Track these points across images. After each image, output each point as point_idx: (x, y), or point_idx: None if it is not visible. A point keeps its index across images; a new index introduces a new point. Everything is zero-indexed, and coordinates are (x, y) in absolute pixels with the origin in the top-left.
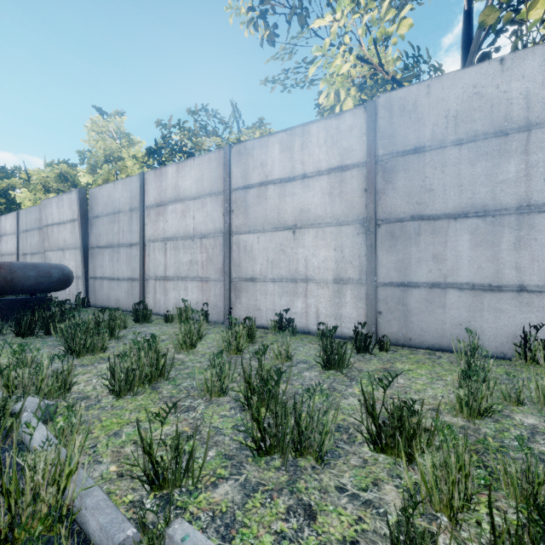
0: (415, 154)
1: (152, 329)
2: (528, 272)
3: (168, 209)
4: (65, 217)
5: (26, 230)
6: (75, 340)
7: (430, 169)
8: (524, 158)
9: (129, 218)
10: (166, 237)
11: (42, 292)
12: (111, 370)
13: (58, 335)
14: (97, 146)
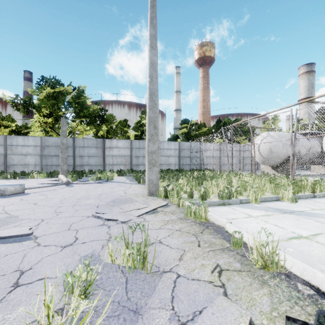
0: (48, 146)
1: None
2: None
3: None
4: None
5: None
6: None
7: (50, 149)
8: None
9: None
10: None
11: None
12: None
13: None
14: None
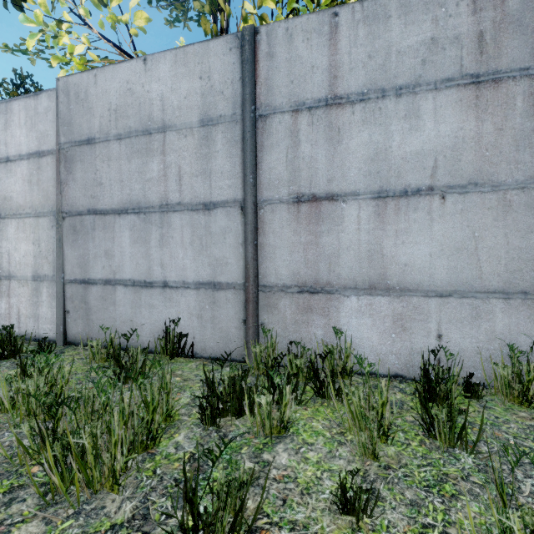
0: (89, 145)
1: None
2: (169, 268)
3: None
4: None
5: None
6: None
7: (100, 162)
8: (163, 159)
9: None
10: None
11: None
12: None
13: None
14: None
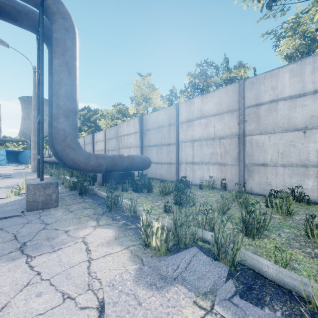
0: None
1: (197, 192)
2: None
3: (195, 123)
4: (131, 131)
5: (109, 138)
6: (181, 197)
7: None
8: None
9: (168, 129)
10: (193, 139)
11: (142, 170)
12: (243, 221)
13: (152, 193)
14: (137, 94)
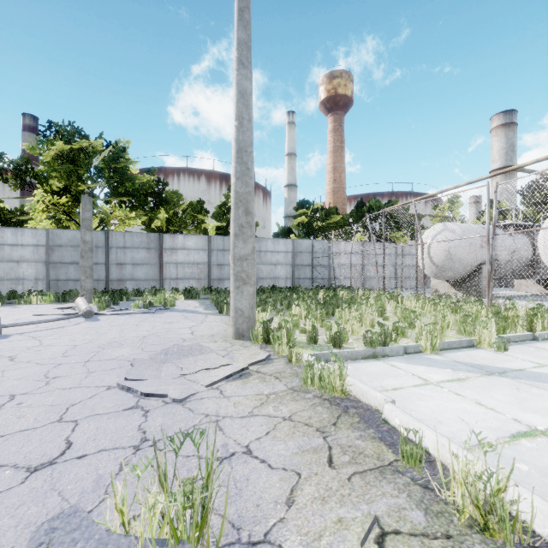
0: (60, 247)
1: None
2: None
3: None
4: None
5: None
6: None
7: (64, 251)
8: None
9: None
10: None
11: None
12: None
13: None
14: None
